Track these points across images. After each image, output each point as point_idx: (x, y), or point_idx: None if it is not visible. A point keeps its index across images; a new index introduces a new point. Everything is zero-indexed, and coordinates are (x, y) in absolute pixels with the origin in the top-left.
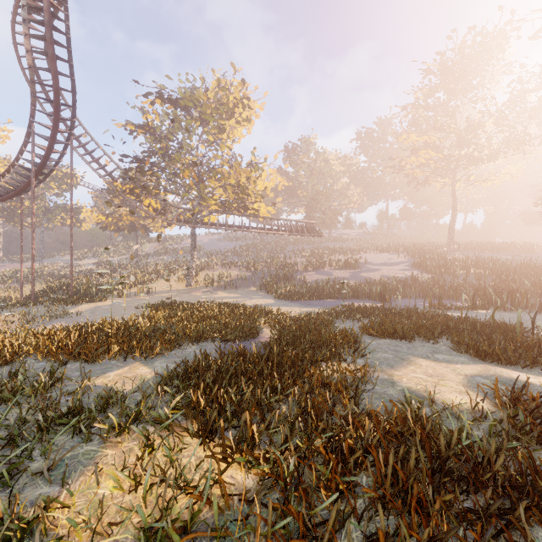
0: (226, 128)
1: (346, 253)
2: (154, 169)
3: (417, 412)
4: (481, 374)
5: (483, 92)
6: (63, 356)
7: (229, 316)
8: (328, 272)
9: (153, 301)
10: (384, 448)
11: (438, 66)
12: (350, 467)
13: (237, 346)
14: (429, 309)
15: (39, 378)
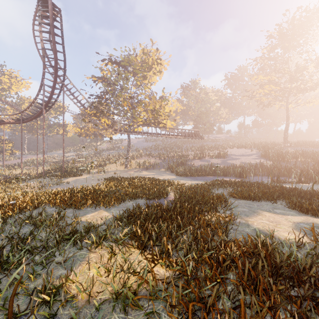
0: (147, 77)
1: (218, 149)
2: (107, 102)
3: (263, 242)
4: (304, 222)
5: (306, 47)
6: (62, 205)
7: (150, 185)
8: (207, 160)
9: (107, 176)
10: (243, 259)
11: (277, 33)
12: (223, 269)
13: (155, 202)
14: (271, 182)
15: (53, 216)
